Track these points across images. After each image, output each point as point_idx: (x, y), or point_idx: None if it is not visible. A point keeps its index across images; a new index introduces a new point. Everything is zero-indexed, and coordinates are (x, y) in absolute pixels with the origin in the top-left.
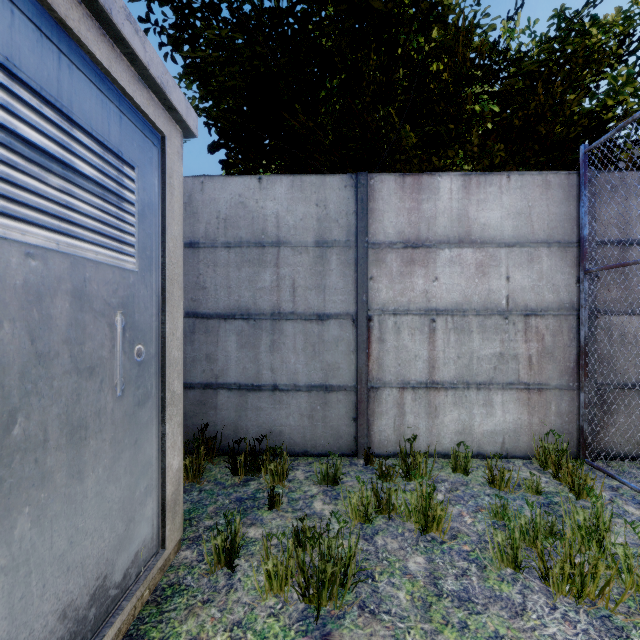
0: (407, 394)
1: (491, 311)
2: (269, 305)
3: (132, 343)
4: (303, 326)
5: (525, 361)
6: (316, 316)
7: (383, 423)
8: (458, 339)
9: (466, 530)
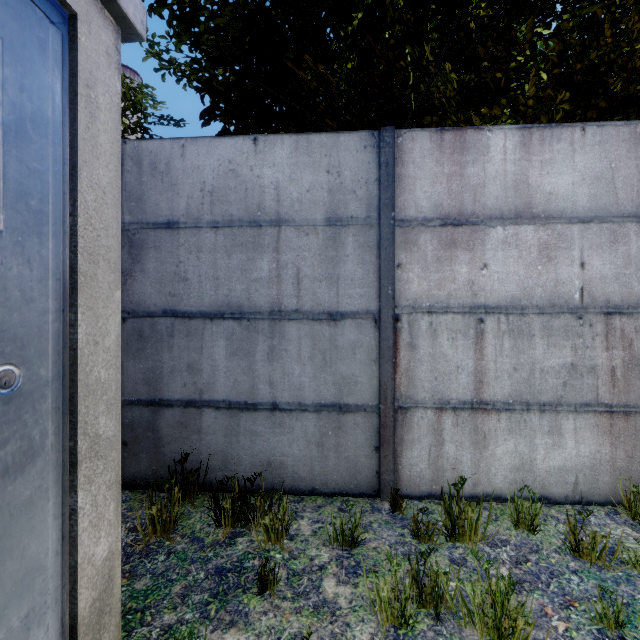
0: (446, 417)
1: (559, 308)
2: (267, 301)
3: None
4: (310, 328)
5: (606, 375)
6: (327, 315)
7: (414, 454)
8: (514, 345)
9: None
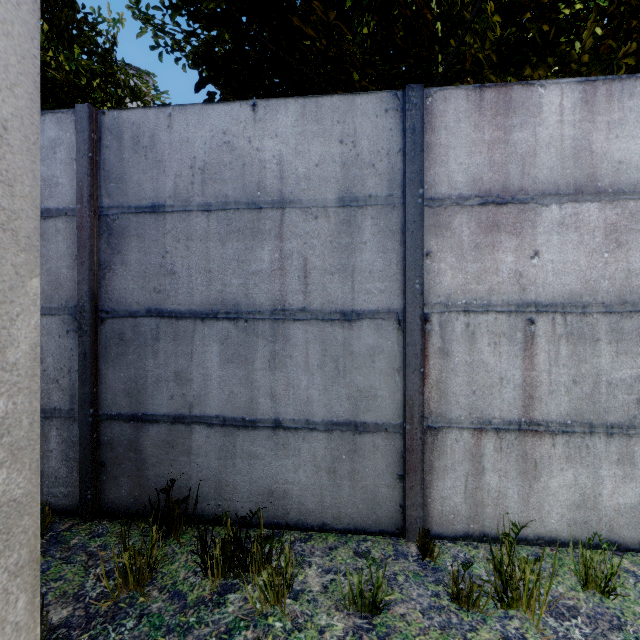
0: (487, 440)
1: (632, 306)
2: (268, 298)
3: None
4: (320, 330)
5: None
6: (340, 314)
7: (447, 485)
8: (574, 352)
9: None
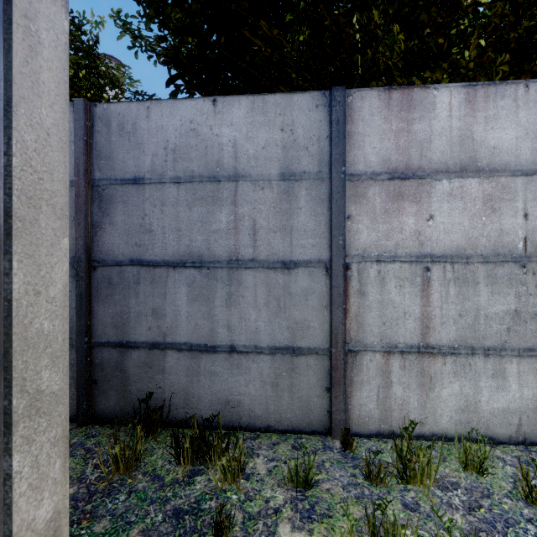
0: (394, 360)
1: (503, 257)
2: (225, 251)
3: None
4: (265, 276)
5: None
6: (281, 264)
7: (363, 395)
8: (460, 292)
9: None
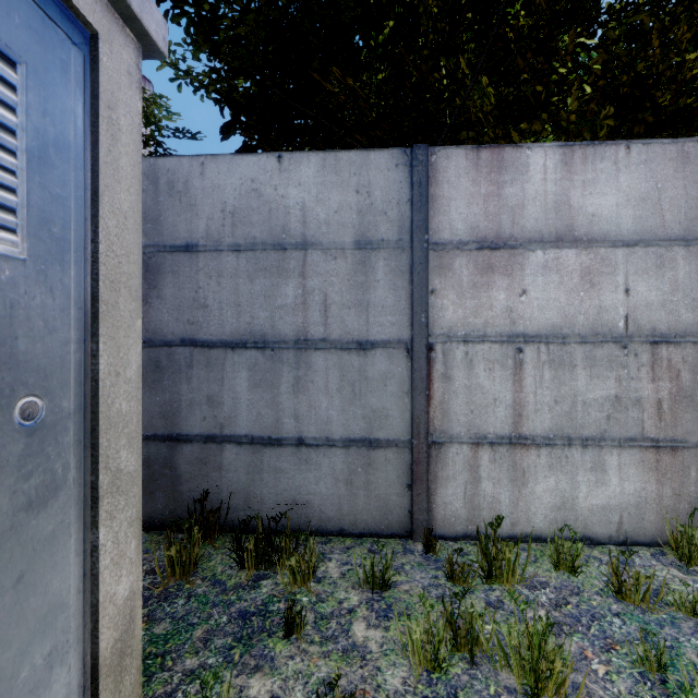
0: (483, 453)
1: (603, 337)
2: (292, 329)
3: (7, 394)
4: (338, 358)
5: (652, 408)
6: (356, 344)
7: (449, 492)
8: (555, 376)
9: (601, 692)
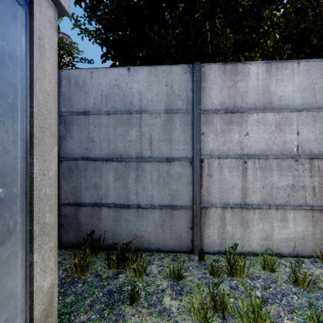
0: (227, 212)
1: (286, 155)
2: (135, 152)
3: None
4: (157, 166)
5: (310, 190)
6: (165, 159)
7: (211, 231)
8: (262, 175)
9: None
